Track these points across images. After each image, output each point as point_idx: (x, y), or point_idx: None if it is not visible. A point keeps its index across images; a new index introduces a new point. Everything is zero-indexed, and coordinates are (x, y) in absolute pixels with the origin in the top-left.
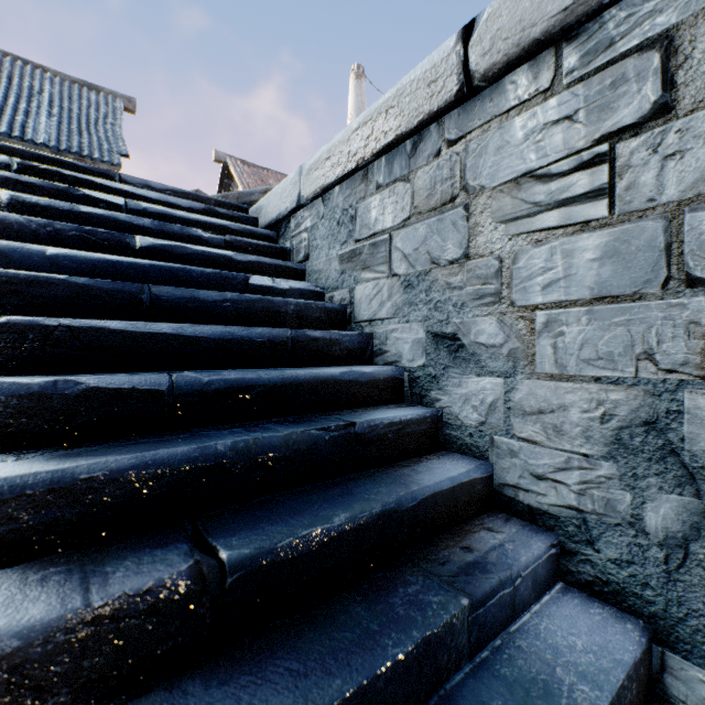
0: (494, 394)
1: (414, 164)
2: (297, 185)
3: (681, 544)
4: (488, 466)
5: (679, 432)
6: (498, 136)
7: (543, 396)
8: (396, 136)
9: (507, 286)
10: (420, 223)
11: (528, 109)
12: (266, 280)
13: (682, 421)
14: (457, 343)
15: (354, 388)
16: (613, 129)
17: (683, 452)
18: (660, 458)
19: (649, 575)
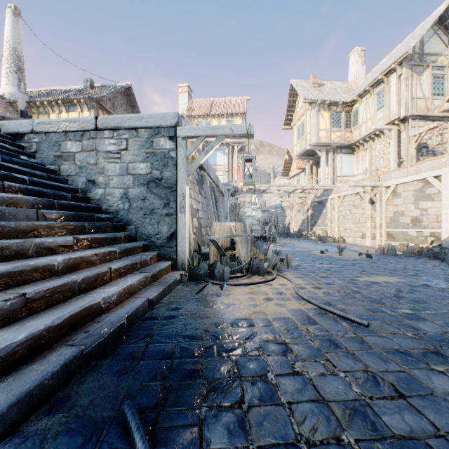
0: (102, 192)
1: (83, 139)
2: (32, 126)
3: (129, 210)
4: (101, 206)
5: (128, 194)
6: (103, 141)
7: (111, 191)
8: (77, 130)
9: (105, 171)
10: (84, 153)
11: (109, 139)
12: (26, 158)
13: (129, 193)
14: (94, 182)
15: (67, 190)
16: (121, 149)
17: (129, 197)
18: (126, 198)
19: (125, 216)
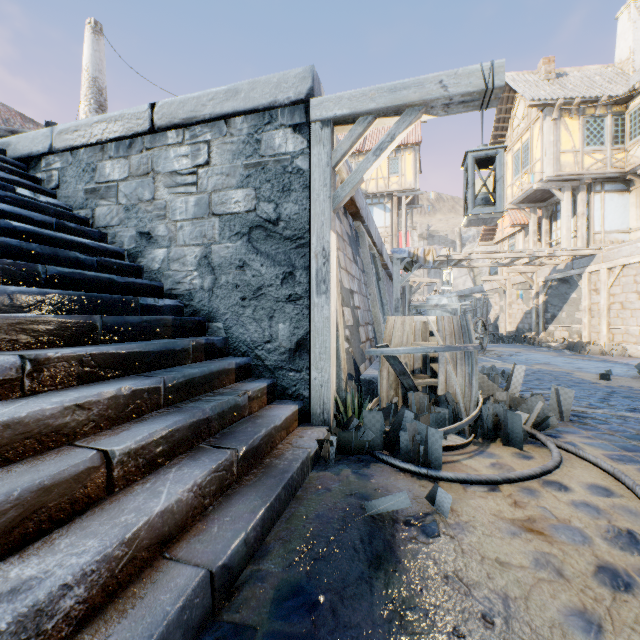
0: (164, 255)
1: (131, 152)
2: (50, 138)
3: (212, 290)
4: (161, 283)
5: (211, 258)
6: (166, 153)
7: (180, 253)
8: (120, 136)
9: (169, 213)
10: (134, 181)
11: (175, 147)
12: (29, 193)
13: (212, 254)
14: (150, 236)
15: (96, 251)
16: (198, 164)
17: (212, 263)
18: (208, 266)
19: (206, 302)
